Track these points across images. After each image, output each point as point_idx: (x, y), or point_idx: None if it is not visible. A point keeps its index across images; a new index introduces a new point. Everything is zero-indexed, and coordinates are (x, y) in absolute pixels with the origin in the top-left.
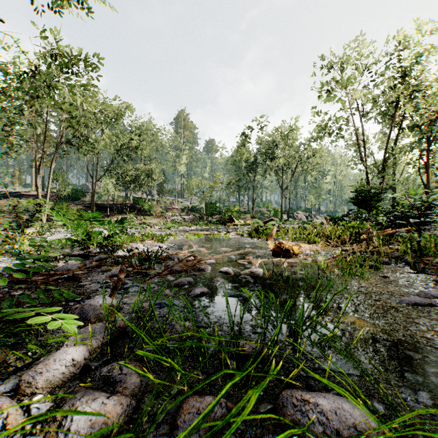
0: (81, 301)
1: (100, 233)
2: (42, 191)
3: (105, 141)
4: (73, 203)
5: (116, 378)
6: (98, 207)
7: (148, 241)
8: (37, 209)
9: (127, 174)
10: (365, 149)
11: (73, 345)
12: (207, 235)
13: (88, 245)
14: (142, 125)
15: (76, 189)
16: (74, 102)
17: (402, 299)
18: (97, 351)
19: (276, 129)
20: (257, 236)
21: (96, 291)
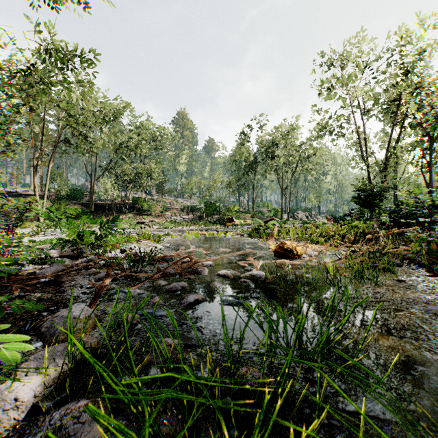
0: (56, 310)
1: (91, 232)
2: (41, 190)
3: (104, 140)
4: (72, 203)
5: (70, 429)
6: (96, 206)
7: (144, 241)
8: (26, 207)
9: (126, 174)
10: (366, 148)
11: (24, 376)
12: (205, 235)
13: (79, 245)
14: (141, 124)
15: (75, 189)
16: (73, 101)
17: (427, 308)
18: (56, 382)
19: (276, 128)
20: (258, 236)
21: (76, 298)
